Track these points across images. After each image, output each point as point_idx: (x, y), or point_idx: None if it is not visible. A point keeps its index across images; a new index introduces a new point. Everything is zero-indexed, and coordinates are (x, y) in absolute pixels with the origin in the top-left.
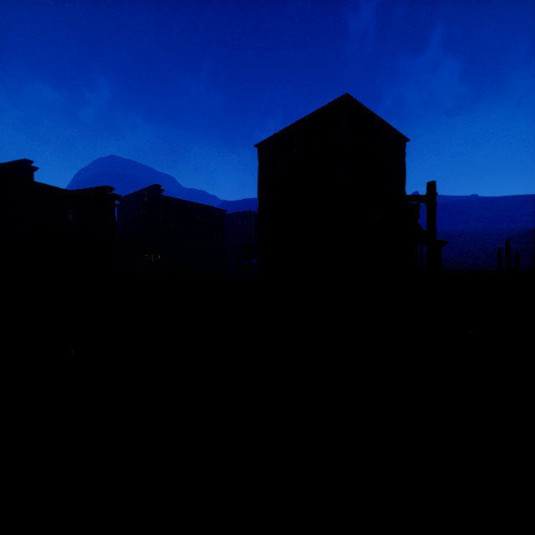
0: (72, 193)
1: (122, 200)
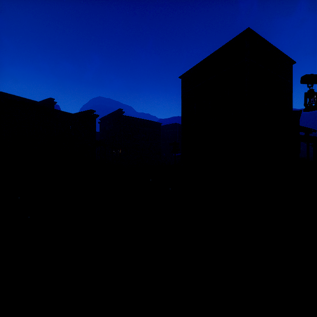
0: (71, 114)
1: (102, 119)
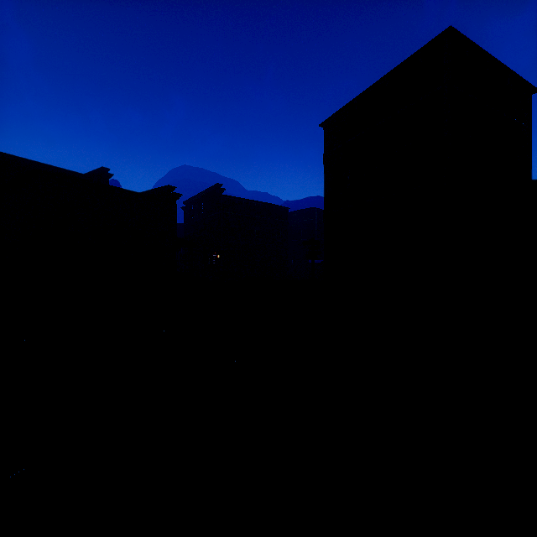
0: (135, 193)
1: (187, 202)
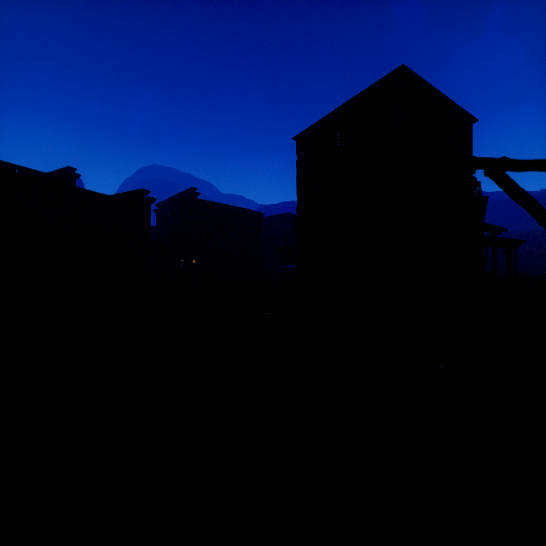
0: (108, 197)
1: (160, 205)
